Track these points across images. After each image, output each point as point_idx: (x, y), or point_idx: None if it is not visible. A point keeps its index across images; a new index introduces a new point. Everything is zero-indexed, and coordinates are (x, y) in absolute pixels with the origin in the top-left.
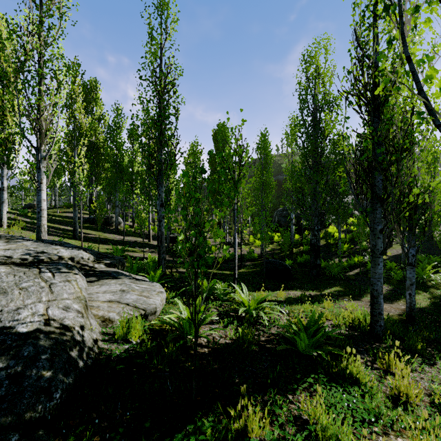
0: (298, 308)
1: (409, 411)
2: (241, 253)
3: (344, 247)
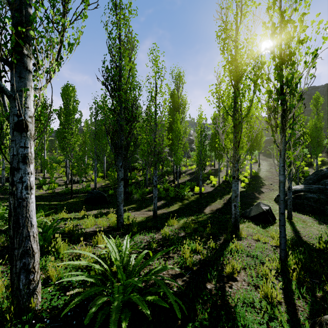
0: (85, 220)
1: (68, 260)
2: (72, 187)
3: None
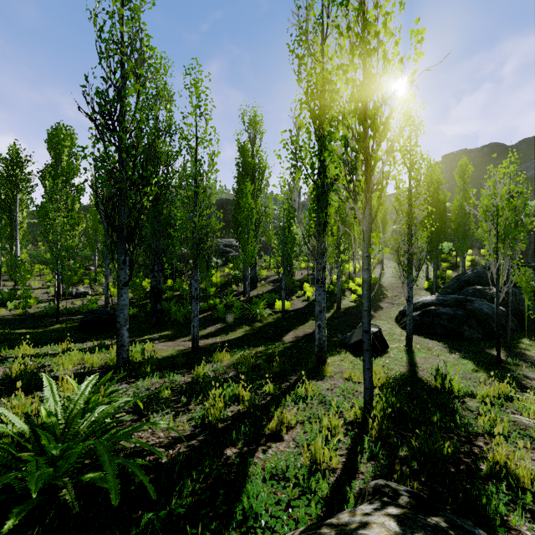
0: (65, 357)
1: None
2: (58, 303)
3: (212, 290)
